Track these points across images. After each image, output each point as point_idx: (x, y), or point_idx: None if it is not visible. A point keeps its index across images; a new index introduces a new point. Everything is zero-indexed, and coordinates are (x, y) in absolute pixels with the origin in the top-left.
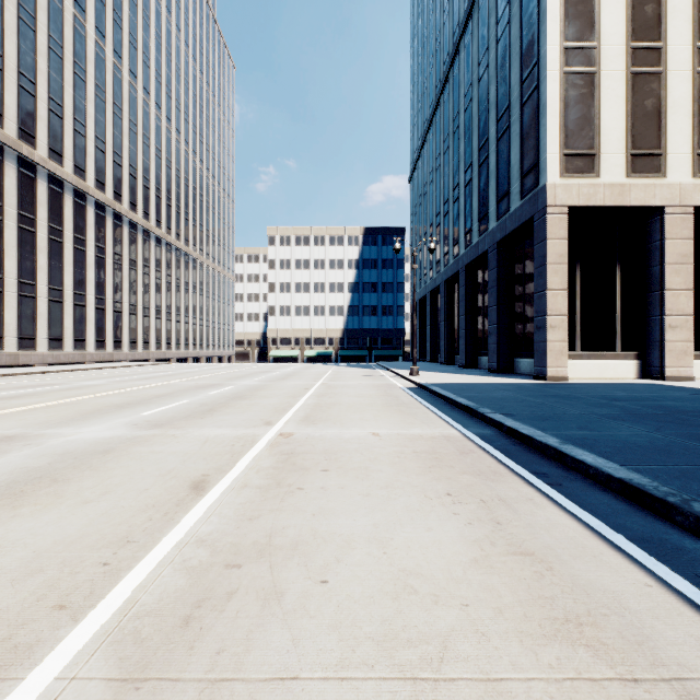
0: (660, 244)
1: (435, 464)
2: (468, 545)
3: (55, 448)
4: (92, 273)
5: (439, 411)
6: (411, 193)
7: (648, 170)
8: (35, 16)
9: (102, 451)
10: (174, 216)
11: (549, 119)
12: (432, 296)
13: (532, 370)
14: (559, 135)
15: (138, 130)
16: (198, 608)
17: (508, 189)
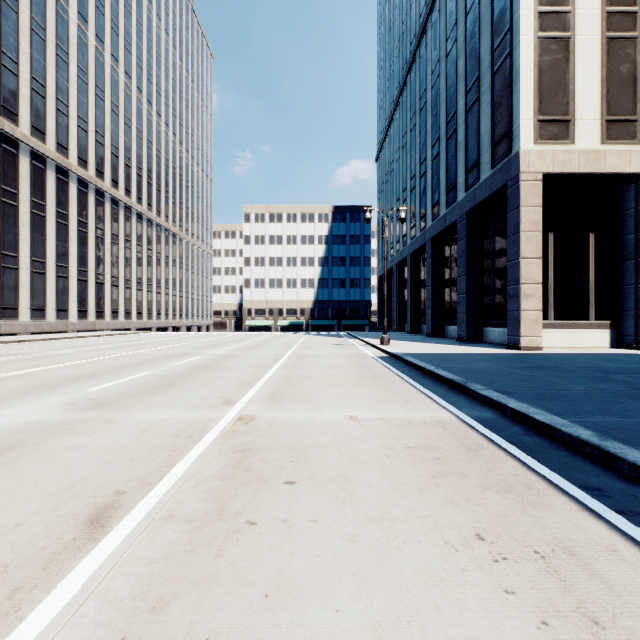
0: (635, 212)
1: (440, 469)
2: None
3: None
4: (74, 247)
5: (420, 386)
6: (378, 171)
7: (623, 136)
8: None
9: (5, 445)
10: (155, 193)
11: (523, 85)
12: (398, 269)
13: (502, 339)
14: (533, 100)
15: (120, 112)
16: None
17: (477, 159)
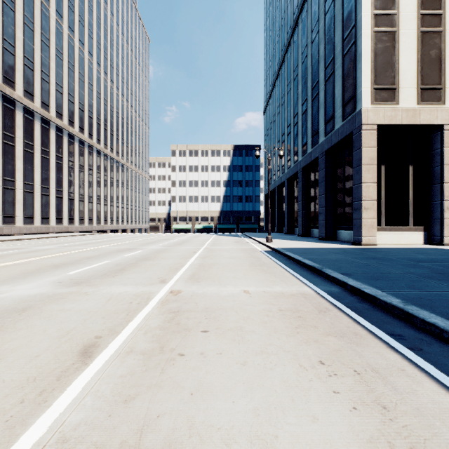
0: (440, 151)
1: (300, 323)
2: (365, 448)
3: None
4: (53, 174)
5: (291, 270)
6: (265, 121)
7: (432, 99)
8: (14, 2)
9: (20, 309)
10: (109, 136)
11: (363, 64)
12: (279, 189)
13: (349, 238)
14: (370, 75)
15: (85, 80)
16: None
17: (333, 114)
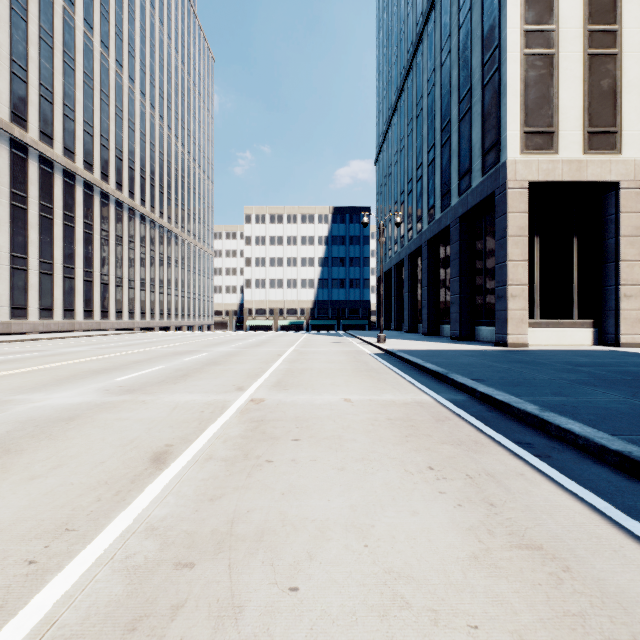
0: (615, 217)
1: (412, 432)
2: (462, 534)
3: (19, 415)
4: (80, 248)
5: (408, 377)
6: (377, 174)
7: (604, 146)
8: (27, 8)
9: (66, 418)
10: (157, 195)
11: (510, 99)
12: (396, 269)
13: (492, 337)
14: (519, 113)
15: (124, 116)
16: (131, 632)
17: (469, 167)
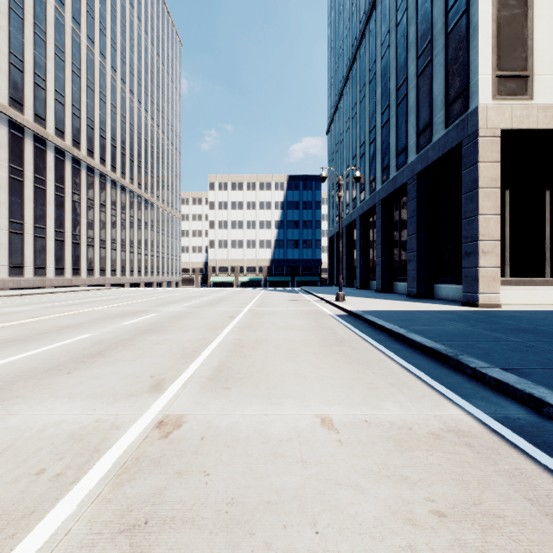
0: None
1: None
2: None
3: None
4: (52, 210)
5: (397, 357)
6: (329, 142)
7: None
8: None
9: None
10: (128, 163)
11: (481, 40)
12: (348, 230)
13: (454, 295)
14: (491, 56)
15: (95, 88)
16: None
17: (430, 121)
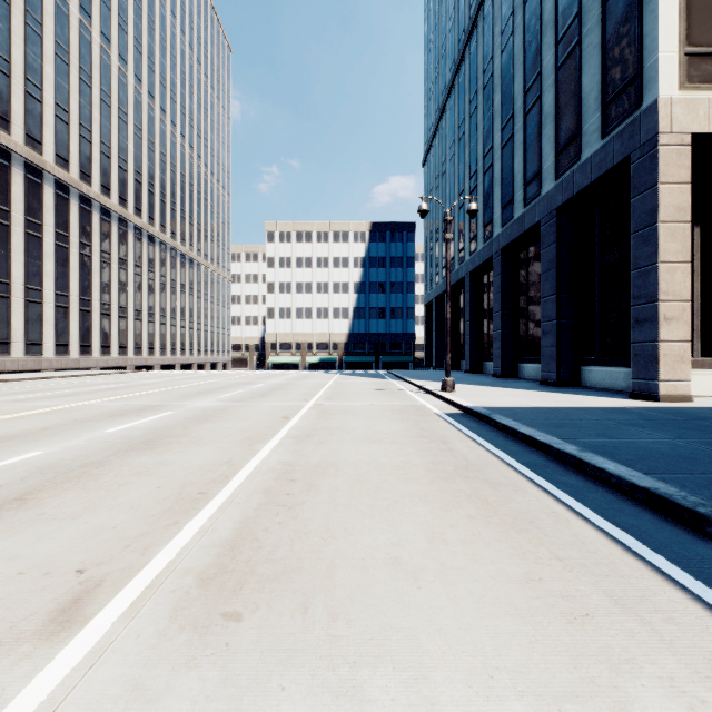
0: None
1: None
2: None
3: None
4: (51, 265)
5: (585, 508)
6: (426, 176)
7: None
8: None
9: None
10: (158, 204)
11: None
12: (453, 292)
13: (614, 383)
14: (678, 23)
15: (112, 103)
16: None
17: (577, 130)
